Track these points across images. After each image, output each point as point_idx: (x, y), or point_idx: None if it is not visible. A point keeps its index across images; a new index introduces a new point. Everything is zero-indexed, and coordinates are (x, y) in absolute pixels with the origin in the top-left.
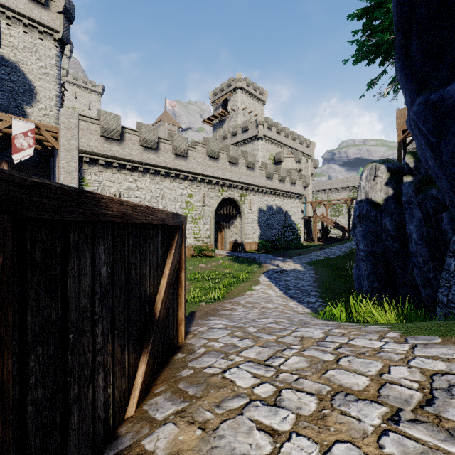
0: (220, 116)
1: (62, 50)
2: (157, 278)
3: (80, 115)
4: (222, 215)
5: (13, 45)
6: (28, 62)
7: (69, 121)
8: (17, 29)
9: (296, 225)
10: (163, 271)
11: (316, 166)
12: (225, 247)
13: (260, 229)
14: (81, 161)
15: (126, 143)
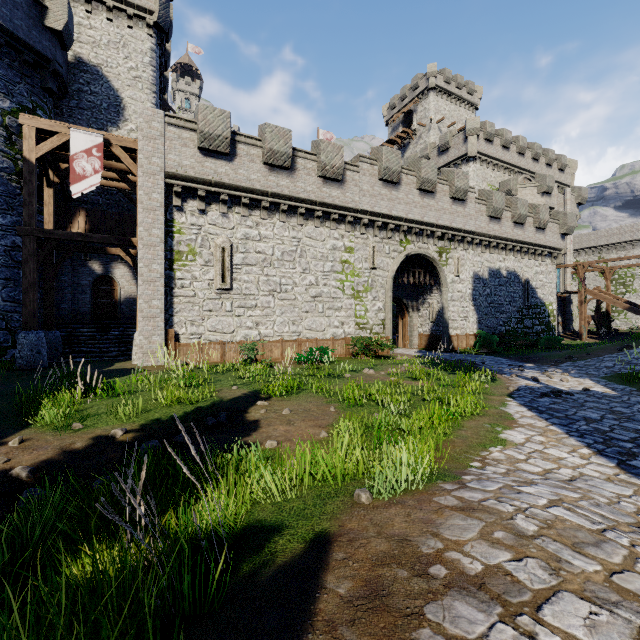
0: (399, 139)
1: (159, 42)
2: None
3: (167, 116)
4: (405, 288)
5: (94, 40)
6: (113, 63)
7: (150, 125)
8: (99, 17)
9: (547, 307)
10: None
11: (581, 199)
12: (411, 342)
13: (476, 313)
14: (170, 193)
15: (240, 160)
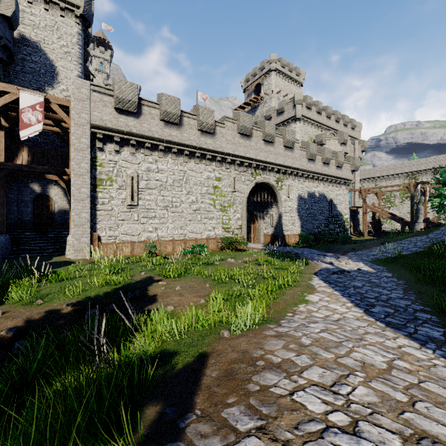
0: (252, 102)
1: (84, 28)
2: None
3: (92, 85)
4: (255, 204)
5: (34, 23)
6: (49, 41)
7: (79, 91)
8: (38, 7)
9: (343, 216)
10: None
11: (364, 148)
12: (259, 239)
13: (300, 220)
14: (94, 138)
15: (144, 117)
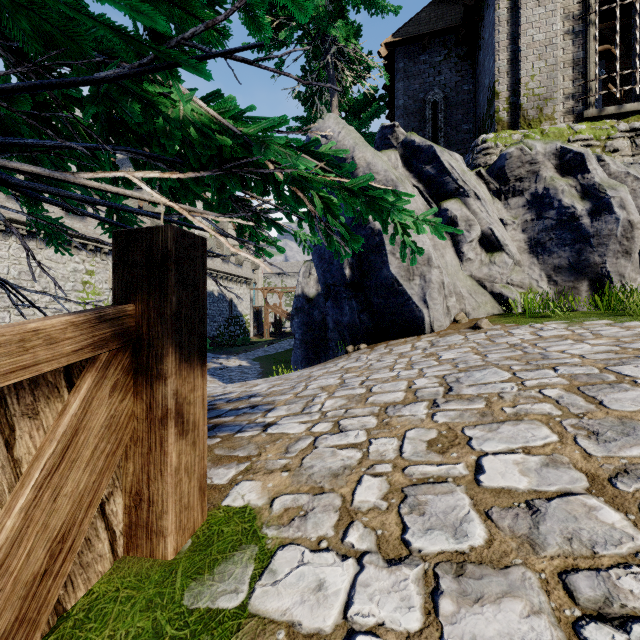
0: None
1: None
2: None
3: None
4: None
5: None
6: None
7: None
8: None
9: (244, 317)
10: None
11: None
12: None
13: None
14: None
15: None
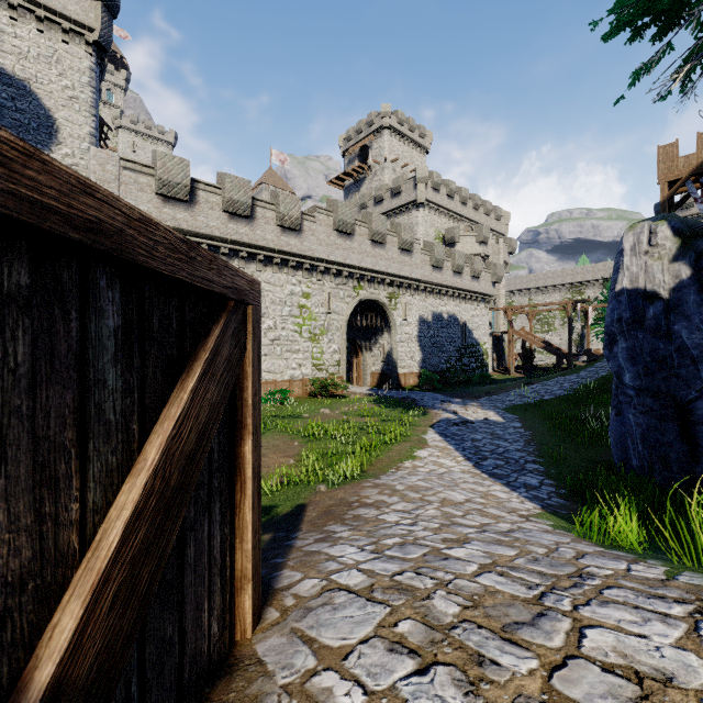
0: (355, 173)
1: (100, 61)
2: (86, 484)
3: (123, 159)
4: (359, 329)
5: (20, 51)
6: (44, 79)
7: (104, 168)
8: (27, 26)
9: (481, 346)
10: (138, 450)
11: (512, 249)
12: (364, 380)
13: (422, 352)
14: None
15: (199, 207)
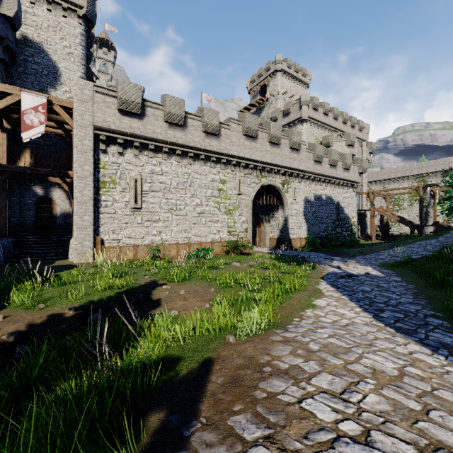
0: (257, 104)
1: (87, 29)
2: None
3: (95, 86)
4: (260, 207)
5: (37, 24)
6: (52, 42)
7: (82, 92)
8: (41, 7)
9: (350, 219)
10: None
11: (372, 150)
12: (264, 243)
13: (306, 223)
14: (97, 140)
15: (148, 118)
